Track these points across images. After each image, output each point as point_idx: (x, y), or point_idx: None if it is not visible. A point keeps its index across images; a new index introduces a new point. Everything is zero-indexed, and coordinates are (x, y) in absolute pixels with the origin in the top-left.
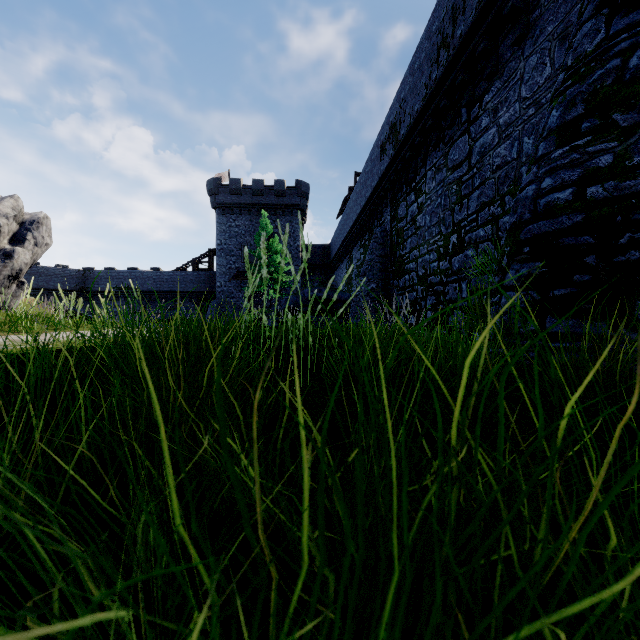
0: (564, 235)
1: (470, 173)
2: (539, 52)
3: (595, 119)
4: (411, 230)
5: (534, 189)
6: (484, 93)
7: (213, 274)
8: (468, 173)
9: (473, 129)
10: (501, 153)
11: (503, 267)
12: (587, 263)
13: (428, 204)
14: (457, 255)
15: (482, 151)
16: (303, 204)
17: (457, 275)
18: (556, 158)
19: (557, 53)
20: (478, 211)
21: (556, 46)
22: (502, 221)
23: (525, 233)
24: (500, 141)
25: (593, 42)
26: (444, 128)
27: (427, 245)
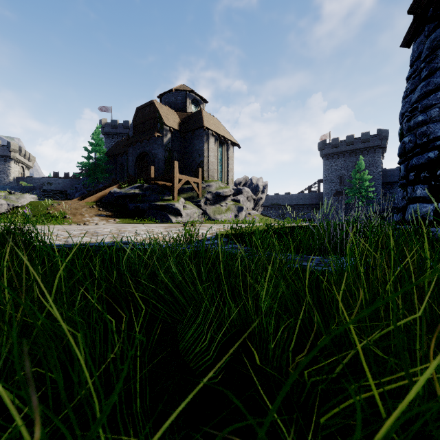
0: None
1: None
2: None
3: None
4: None
5: None
6: None
7: (320, 194)
8: None
9: None
10: None
11: None
12: None
13: None
14: None
15: None
16: (383, 144)
17: None
18: None
19: None
20: None
21: None
22: None
23: None
24: None
25: None
26: None
27: None
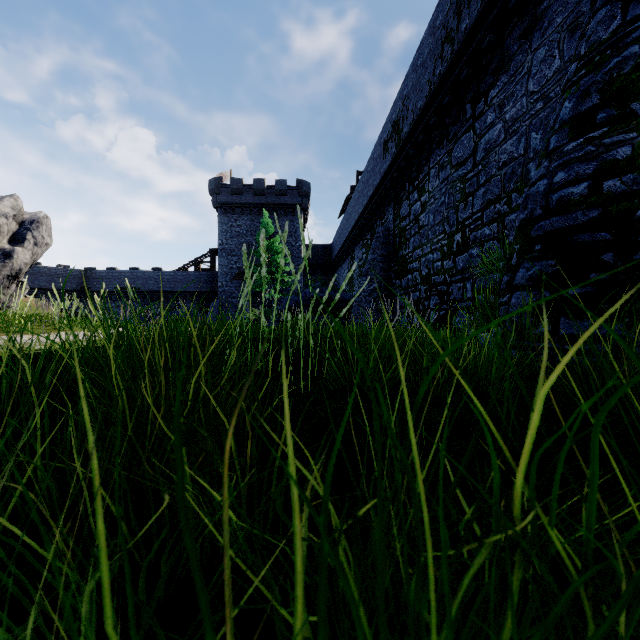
0: (579, 231)
1: (475, 170)
2: (547, 44)
3: (612, 109)
4: (414, 229)
5: (546, 184)
6: (490, 88)
7: (214, 274)
8: (473, 170)
9: (478, 125)
10: (507, 149)
11: (513, 266)
12: (604, 261)
13: (431, 202)
14: (461, 254)
15: (487, 147)
16: (305, 204)
17: (461, 274)
18: (569, 151)
19: (567, 45)
20: (483, 209)
21: (565, 38)
22: (508, 219)
23: (536, 230)
24: (506, 137)
25: (608, 29)
26: (448, 125)
27: (430, 244)
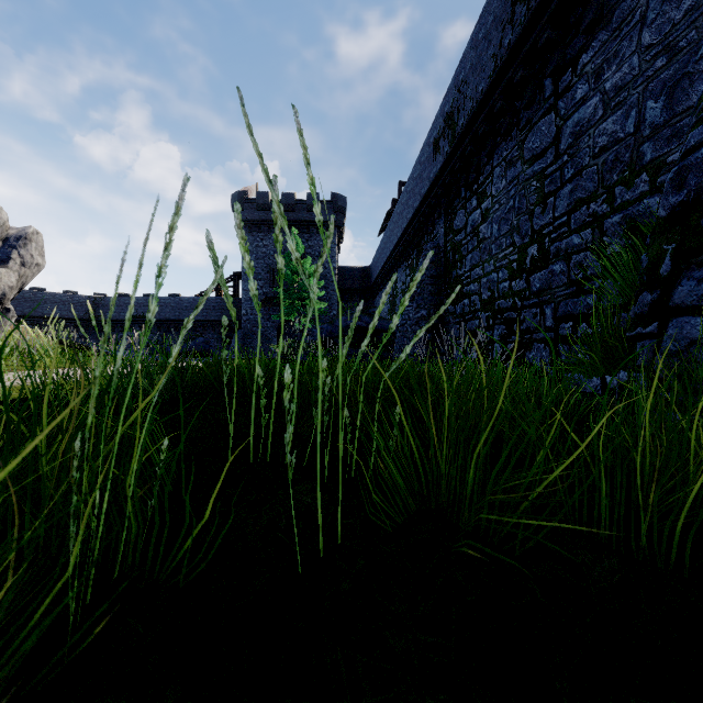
0: None
1: (558, 162)
2: None
3: None
4: (472, 243)
5: None
6: (580, 53)
7: (238, 300)
8: (555, 163)
9: (563, 104)
10: (608, 129)
11: (663, 276)
12: None
13: (496, 209)
14: (538, 271)
15: (577, 131)
16: (340, 220)
17: (538, 297)
18: None
19: None
20: (570, 211)
21: None
22: (609, 222)
23: None
24: (606, 113)
25: None
26: (519, 110)
27: (494, 261)
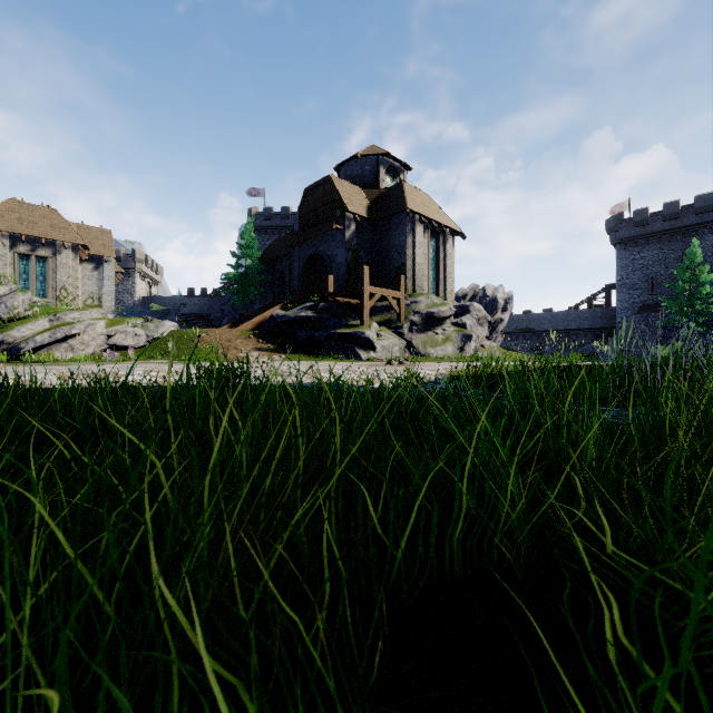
0: None
1: None
2: None
3: None
4: None
5: None
6: None
7: (610, 310)
8: None
9: None
10: None
11: None
12: None
13: None
14: None
15: None
16: None
17: None
18: None
19: None
20: None
21: None
22: None
23: None
24: None
25: None
26: None
27: None
